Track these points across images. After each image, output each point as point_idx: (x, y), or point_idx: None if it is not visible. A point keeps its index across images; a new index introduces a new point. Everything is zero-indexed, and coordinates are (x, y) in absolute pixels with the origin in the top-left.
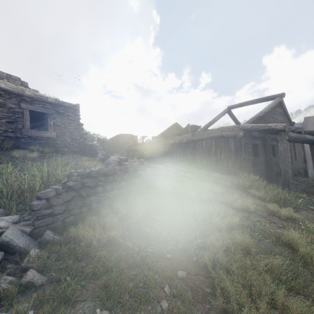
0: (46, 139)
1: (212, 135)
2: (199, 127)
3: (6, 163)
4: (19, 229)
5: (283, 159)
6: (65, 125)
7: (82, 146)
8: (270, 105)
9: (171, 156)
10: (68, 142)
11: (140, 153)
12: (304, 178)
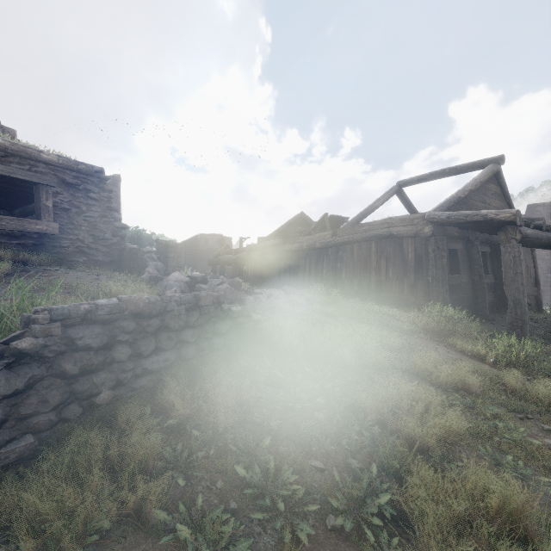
0: (38, 236)
1: (370, 234)
2: (345, 220)
3: None
4: None
5: (512, 278)
6: (79, 210)
7: (117, 252)
8: (479, 177)
9: (293, 274)
10: (86, 243)
11: (236, 268)
12: (538, 313)
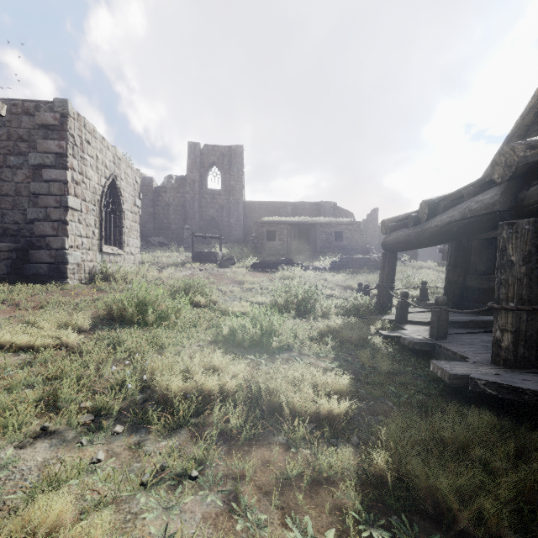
0: (342, 246)
1: None
2: None
3: (325, 258)
4: (328, 268)
5: None
6: (352, 236)
7: (363, 249)
8: None
9: None
10: (354, 247)
11: None
12: None
